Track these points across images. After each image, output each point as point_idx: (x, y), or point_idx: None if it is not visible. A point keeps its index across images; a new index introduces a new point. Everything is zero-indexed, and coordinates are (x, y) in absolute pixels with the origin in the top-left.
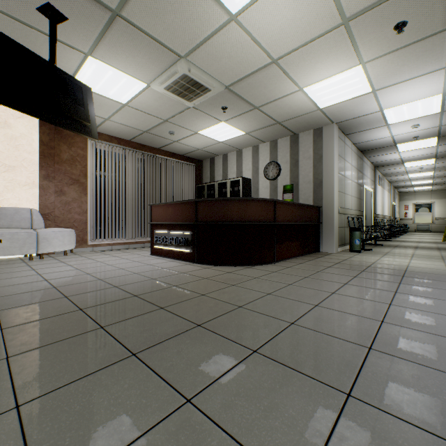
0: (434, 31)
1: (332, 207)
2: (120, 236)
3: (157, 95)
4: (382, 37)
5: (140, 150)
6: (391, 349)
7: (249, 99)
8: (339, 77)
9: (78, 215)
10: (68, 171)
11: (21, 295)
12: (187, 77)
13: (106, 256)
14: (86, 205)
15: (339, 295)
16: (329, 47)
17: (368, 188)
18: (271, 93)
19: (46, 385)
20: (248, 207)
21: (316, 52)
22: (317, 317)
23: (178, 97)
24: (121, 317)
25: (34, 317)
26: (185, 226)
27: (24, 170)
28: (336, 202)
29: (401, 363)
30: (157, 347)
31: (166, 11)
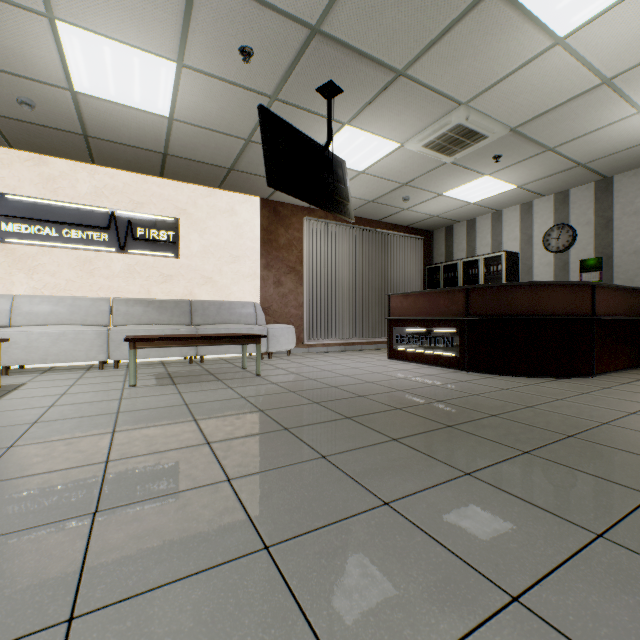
0: None
1: None
2: (337, 335)
3: (407, 154)
4: None
5: (358, 226)
6: None
7: (541, 139)
8: None
9: (294, 309)
10: (285, 257)
11: (313, 391)
12: (459, 127)
13: (333, 358)
14: (301, 297)
15: None
16: None
17: None
18: (583, 125)
19: (469, 463)
20: (551, 294)
21: None
22: None
23: (436, 154)
24: (456, 419)
25: (361, 411)
26: (446, 322)
27: (247, 260)
28: None
29: None
30: (545, 449)
31: (465, 56)
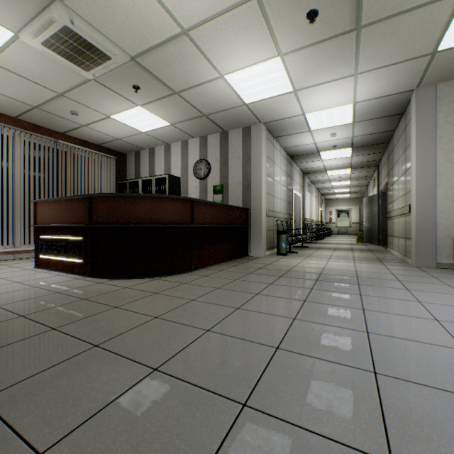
0: (343, 30)
1: (260, 209)
2: None
3: (35, 53)
4: (297, 26)
5: (33, 132)
6: (273, 401)
7: (164, 79)
8: (259, 68)
9: None
10: None
11: None
12: (71, 32)
13: None
14: None
15: (243, 310)
16: (244, 25)
17: (297, 193)
18: (189, 75)
19: None
20: (157, 206)
21: (231, 30)
22: (198, 351)
23: (68, 62)
24: None
25: None
26: (77, 230)
27: None
28: (265, 204)
29: (276, 431)
30: None
31: None
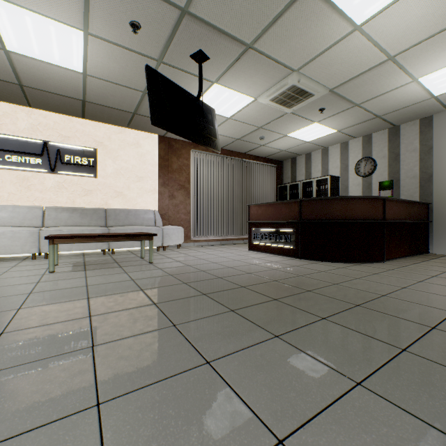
0: None
1: (445, 203)
2: (214, 233)
3: (260, 106)
4: None
5: (230, 156)
6: None
7: (351, 98)
8: None
9: (183, 215)
10: (177, 178)
11: (186, 274)
12: (294, 87)
13: (210, 250)
14: (189, 206)
15: None
16: None
17: None
18: (378, 88)
19: (280, 328)
20: (356, 205)
21: (444, 41)
22: None
23: (280, 106)
24: (282, 294)
25: (216, 289)
26: (286, 224)
27: (149, 179)
28: None
29: None
30: (337, 316)
31: (293, 36)
